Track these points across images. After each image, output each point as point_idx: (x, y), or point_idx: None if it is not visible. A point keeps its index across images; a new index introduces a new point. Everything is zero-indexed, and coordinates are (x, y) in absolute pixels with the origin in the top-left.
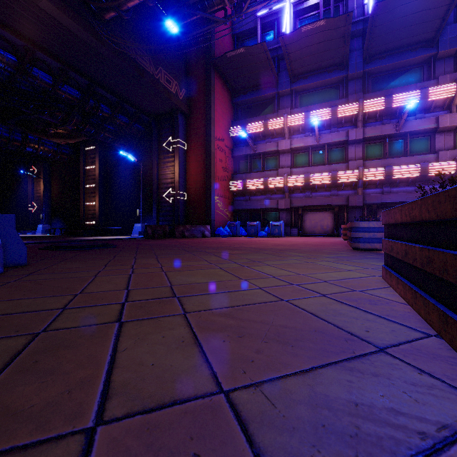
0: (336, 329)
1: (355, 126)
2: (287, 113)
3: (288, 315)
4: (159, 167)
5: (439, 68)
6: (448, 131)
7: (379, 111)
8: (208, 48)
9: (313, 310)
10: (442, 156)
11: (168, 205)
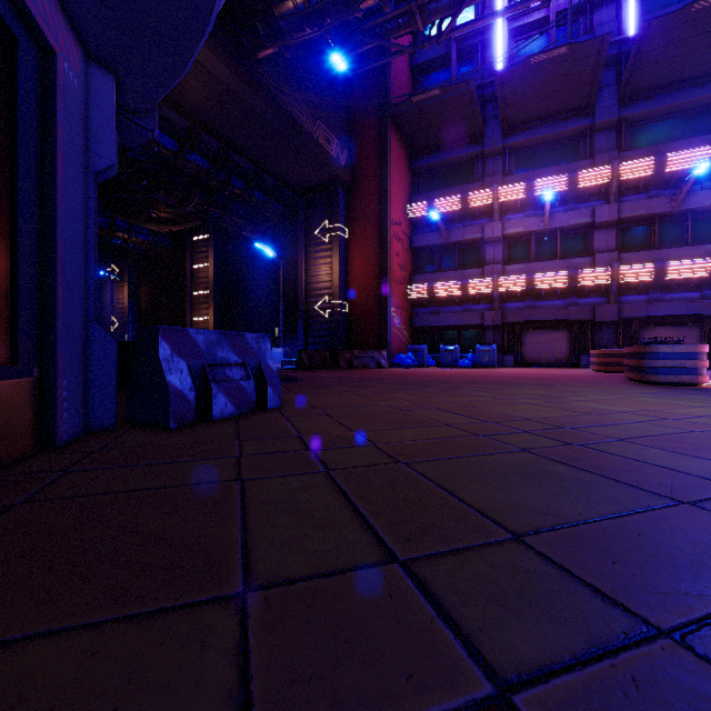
0: None
1: (604, 201)
2: (498, 182)
3: None
4: (308, 265)
5: None
6: None
7: (644, 177)
8: (383, 90)
9: None
10: None
11: (321, 321)
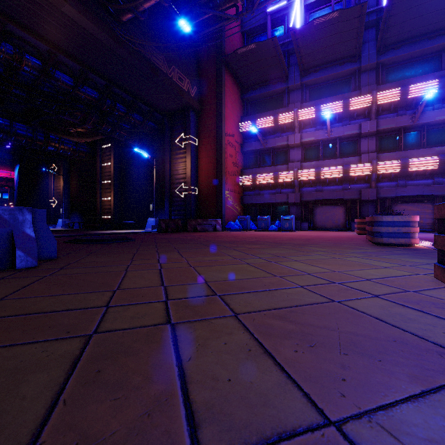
0: (418, 339)
1: (368, 119)
2: (297, 107)
3: (351, 319)
4: (171, 163)
5: None
6: None
7: (394, 102)
8: (219, 46)
9: (376, 314)
10: None
11: (180, 200)
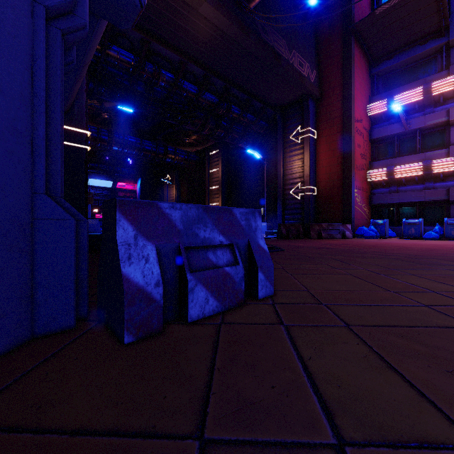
0: None
1: None
2: None
3: None
4: (284, 162)
5: None
6: None
7: None
8: (347, 14)
9: None
10: None
11: (295, 202)
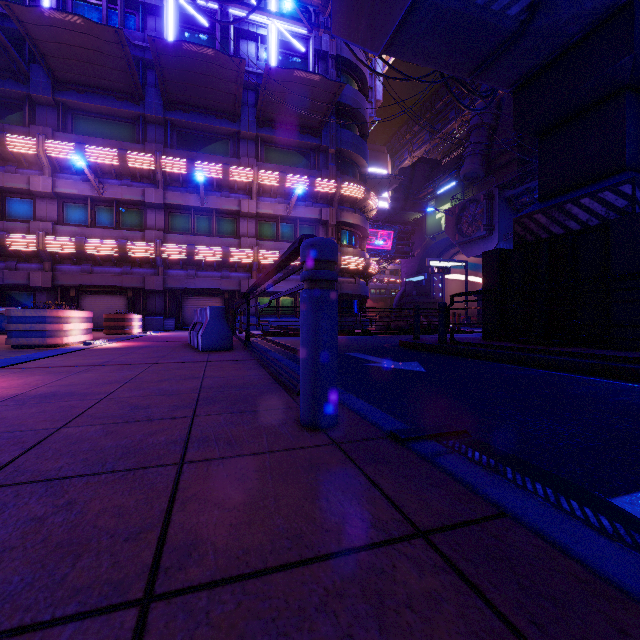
0: None
1: (155, 186)
2: (45, 134)
3: None
4: None
5: (243, 149)
6: (250, 217)
7: (182, 174)
8: None
9: None
10: (243, 242)
11: None
